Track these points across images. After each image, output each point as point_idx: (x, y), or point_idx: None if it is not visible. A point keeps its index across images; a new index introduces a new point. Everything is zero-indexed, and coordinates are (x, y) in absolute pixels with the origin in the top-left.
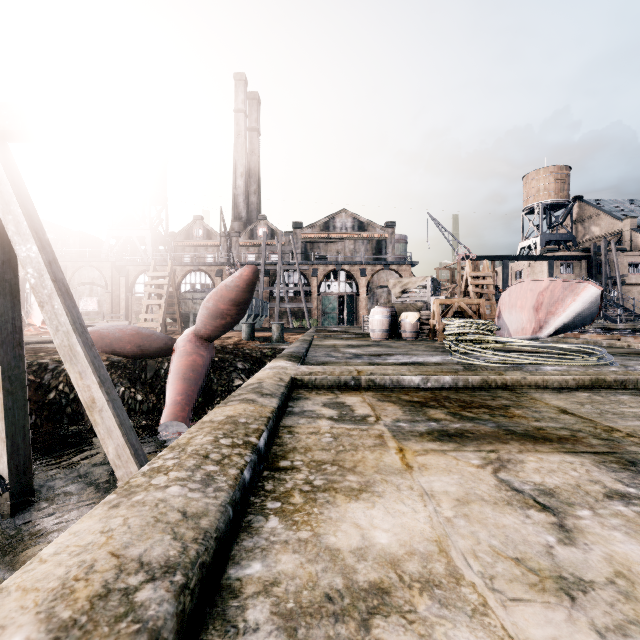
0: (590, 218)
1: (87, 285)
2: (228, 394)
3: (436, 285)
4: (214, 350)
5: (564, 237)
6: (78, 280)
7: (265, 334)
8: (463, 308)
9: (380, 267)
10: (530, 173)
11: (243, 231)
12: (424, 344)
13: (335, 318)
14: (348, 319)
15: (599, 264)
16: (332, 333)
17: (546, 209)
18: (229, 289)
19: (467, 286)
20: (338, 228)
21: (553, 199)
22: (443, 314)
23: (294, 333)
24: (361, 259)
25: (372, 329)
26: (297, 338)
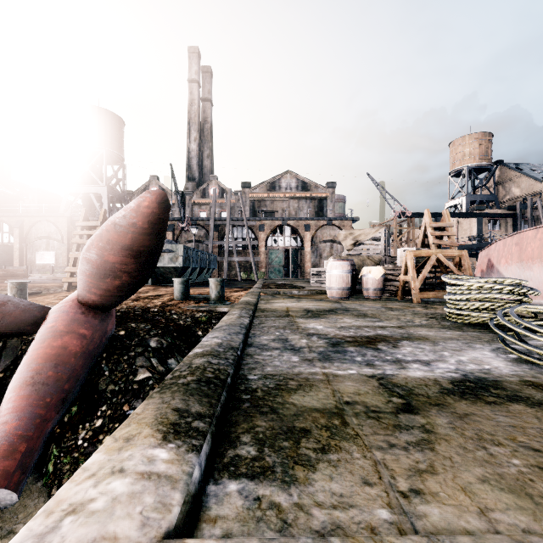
0: (511, 180)
1: (44, 239)
2: (123, 397)
3: (389, 237)
4: (111, 323)
5: (487, 197)
6: (35, 234)
7: (205, 291)
8: (442, 261)
9: (323, 223)
10: (456, 139)
11: (196, 190)
12: (404, 308)
13: (281, 271)
14: (293, 272)
15: (523, 221)
16: (281, 289)
17: (470, 172)
18: (120, 230)
19: (424, 238)
20: (283, 188)
21: (478, 163)
22: (416, 268)
23: (238, 289)
24: (305, 215)
25: (330, 286)
26: (241, 296)
